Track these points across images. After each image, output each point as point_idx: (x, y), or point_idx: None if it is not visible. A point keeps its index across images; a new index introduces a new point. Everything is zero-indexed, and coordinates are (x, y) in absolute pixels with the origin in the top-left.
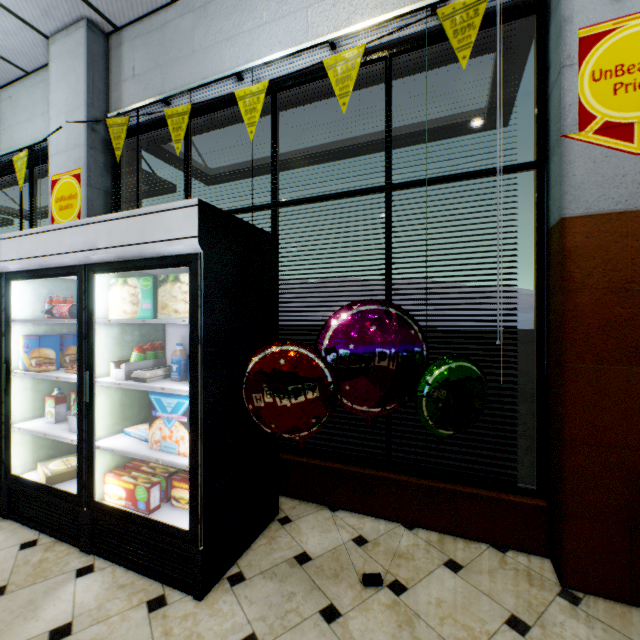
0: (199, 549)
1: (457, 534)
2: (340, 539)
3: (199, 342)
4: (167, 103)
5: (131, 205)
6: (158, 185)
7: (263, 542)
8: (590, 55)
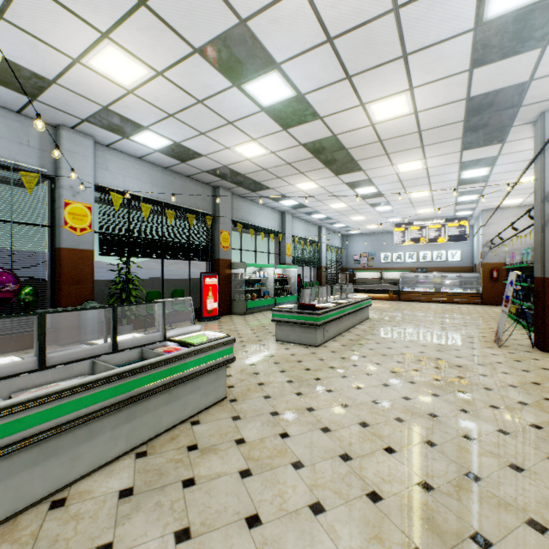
0: None
1: (24, 349)
2: None
3: None
4: None
5: None
6: None
7: None
8: (68, 207)
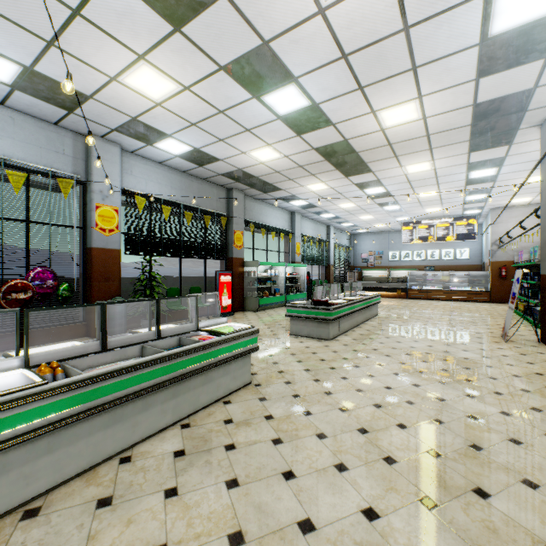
0: None
1: (60, 341)
2: None
3: None
4: None
5: None
6: None
7: None
8: (98, 210)
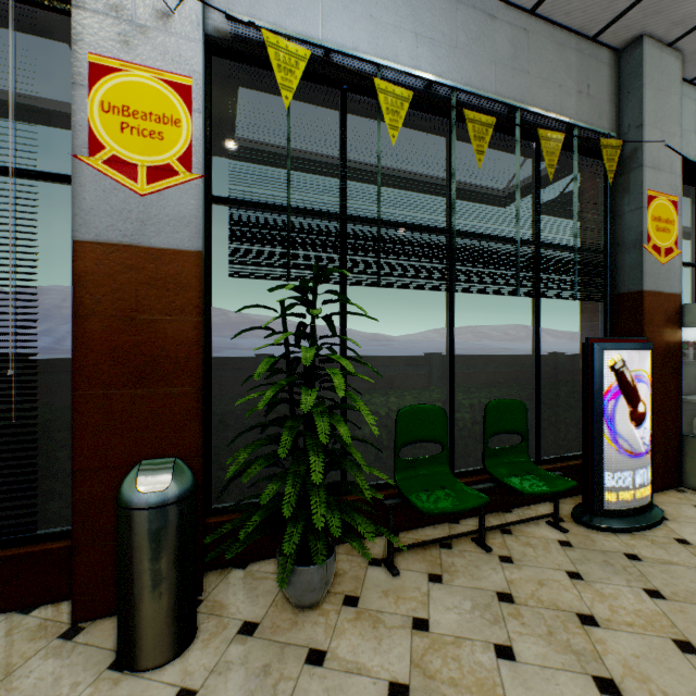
0: None
1: None
2: None
3: None
4: None
5: None
6: None
7: None
8: (101, 84)
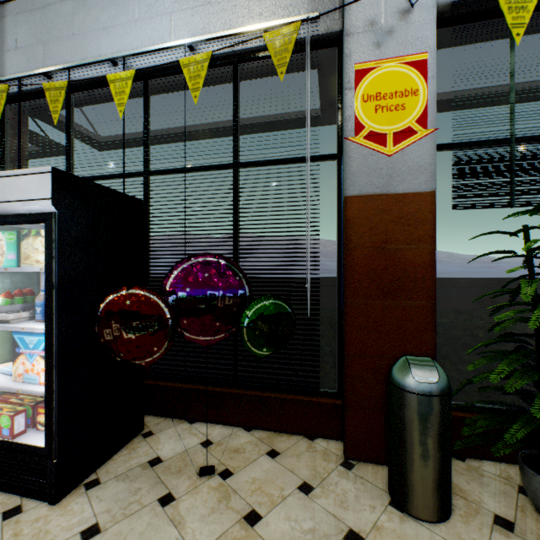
0: (53, 462)
1: (283, 431)
2: (191, 444)
3: (53, 287)
4: (48, 76)
5: (17, 164)
6: (50, 147)
7: (124, 453)
8: (361, 83)
